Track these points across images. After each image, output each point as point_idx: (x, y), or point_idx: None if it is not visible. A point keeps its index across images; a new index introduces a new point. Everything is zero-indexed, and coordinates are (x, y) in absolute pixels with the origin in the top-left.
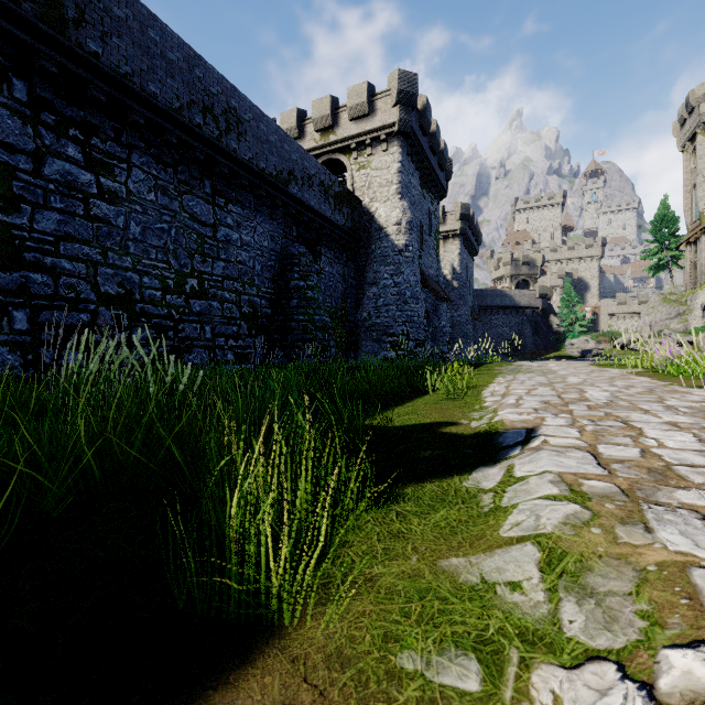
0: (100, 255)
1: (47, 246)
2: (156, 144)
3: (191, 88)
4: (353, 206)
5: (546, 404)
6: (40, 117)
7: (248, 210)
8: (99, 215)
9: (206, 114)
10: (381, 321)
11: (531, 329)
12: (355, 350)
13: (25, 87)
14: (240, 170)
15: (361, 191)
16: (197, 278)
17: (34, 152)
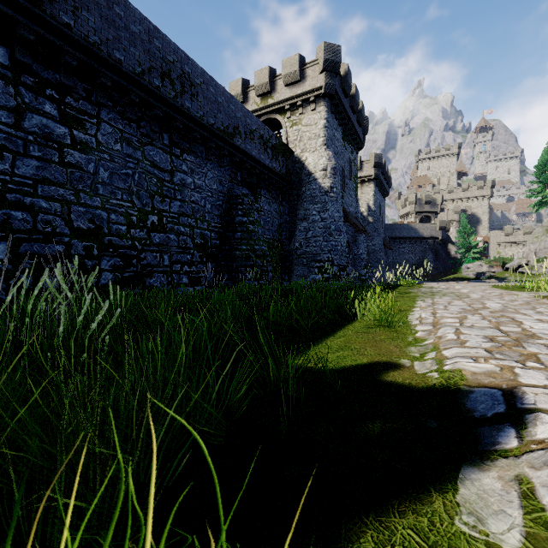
0: (73, 195)
1: (27, 188)
2: (122, 103)
3: (151, 56)
4: (287, 156)
5: (495, 342)
6: (20, 78)
7: (200, 159)
8: (72, 162)
9: (164, 78)
10: (310, 249)
11: (432, 256)
12: (289, 274)
13: (7, 53)
14: (193, 125)
15: (294, 143)
16: (157, 215)
17: (15, 108)
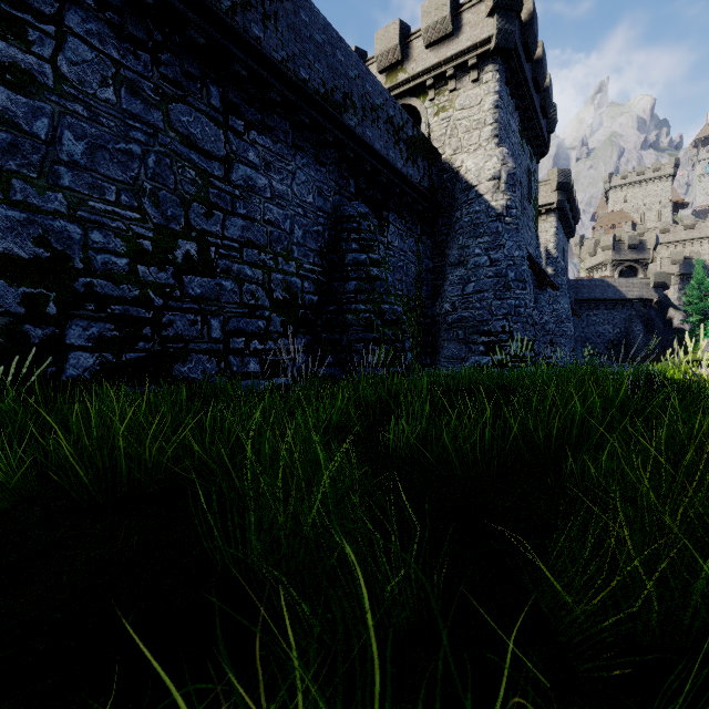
0: None
1: None
2: (118, 7)
3: None
4: (430, 160)
5: None
6: None
7: (282, 145)
8: None
9: None
10: (471, 314)
11: (642, 327)
12: (431, 354)
13: None
14: (268, 75)
15: (441, 141)
16: (196, 240)
17: None
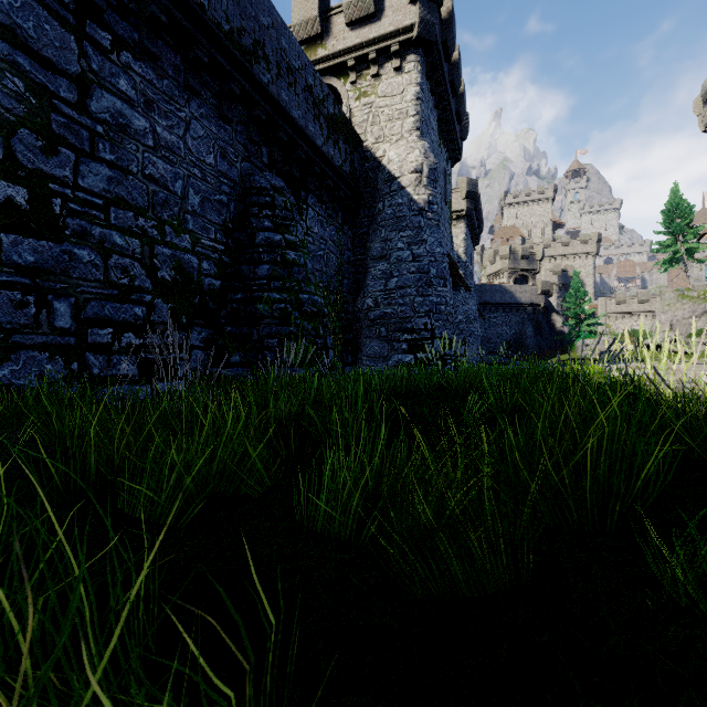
0: None
1: None
2: None
3: None
4: (352, 144)
5: None
6: None
7: (171, 83)
8: None
9: None
10: (394, 310)
11: (533, 329)
12: (353, 353)
13: None
14: None
15: (362, 127)
16: (27, 184)
17: None
